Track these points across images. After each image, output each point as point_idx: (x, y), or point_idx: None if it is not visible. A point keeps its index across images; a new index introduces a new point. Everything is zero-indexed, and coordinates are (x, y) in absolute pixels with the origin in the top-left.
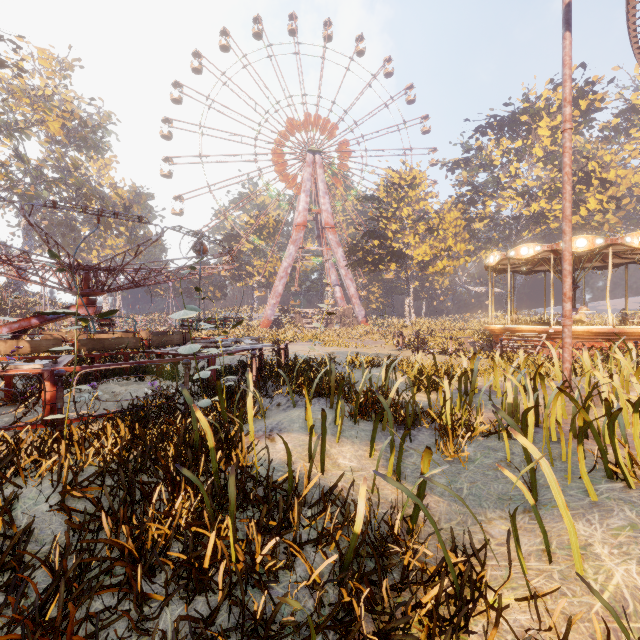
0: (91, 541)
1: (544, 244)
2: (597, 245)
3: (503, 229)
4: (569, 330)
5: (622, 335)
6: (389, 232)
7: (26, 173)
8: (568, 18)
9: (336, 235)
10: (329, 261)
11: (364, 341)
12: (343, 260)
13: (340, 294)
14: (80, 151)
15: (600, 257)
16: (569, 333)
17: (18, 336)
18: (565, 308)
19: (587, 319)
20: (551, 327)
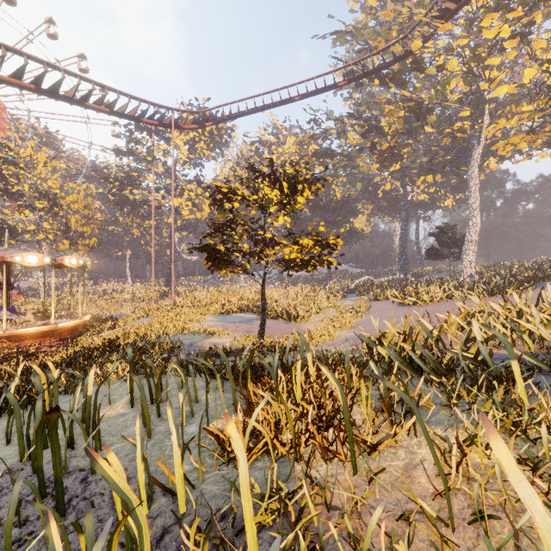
0: None
1: None
2: None
3: None
4: None
5: None
6: None
7: None
8: None
9: None
10: None
11: None
12: None
13: None
14: None
15: None
16: None
17: None
18: None
19: None
20: None
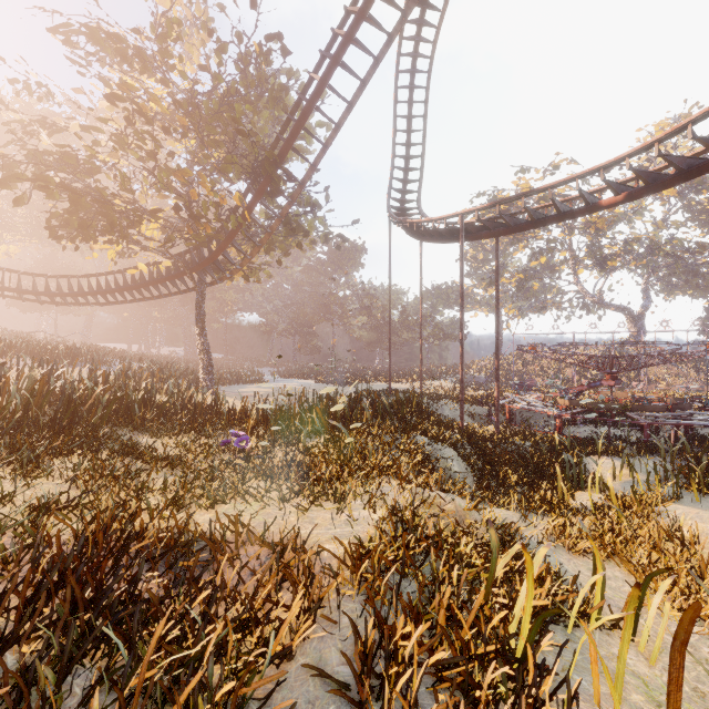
0: (528, 452)
1: None
2: None
3: None
4: None
5: None
6: None
7: (641, 245)
8: None
9: None
10: None
11: None
12: None
13: None
14: (700, 193)
15: None
16: None
17: (579, 394)
18: None
19: None
20: None
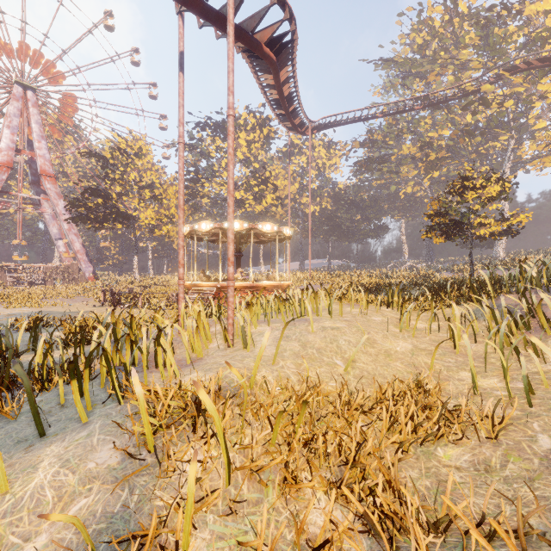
0: None
1: (215, 223)
2: (245, 228)
3: (220, 207)
4: (182, 288)
5: (258, 287)
6: (113, 193)
7: None
8: (181, 63)
9: (56, 185)
10: (49, 212)
11: (73, 299)
12: (62, 213)
13: (65, 249)
14: None
15: (254, 236)
16: (182, 290)
17: None
18: (180, 272)
19: (242, 277)
20: (220, 283)
